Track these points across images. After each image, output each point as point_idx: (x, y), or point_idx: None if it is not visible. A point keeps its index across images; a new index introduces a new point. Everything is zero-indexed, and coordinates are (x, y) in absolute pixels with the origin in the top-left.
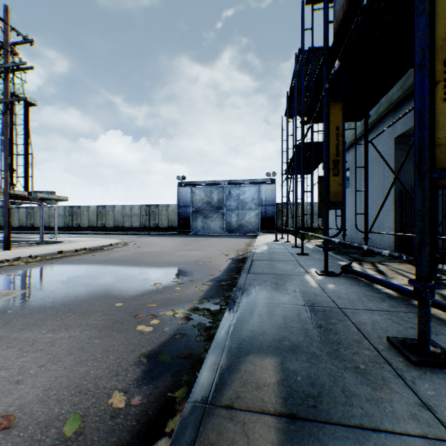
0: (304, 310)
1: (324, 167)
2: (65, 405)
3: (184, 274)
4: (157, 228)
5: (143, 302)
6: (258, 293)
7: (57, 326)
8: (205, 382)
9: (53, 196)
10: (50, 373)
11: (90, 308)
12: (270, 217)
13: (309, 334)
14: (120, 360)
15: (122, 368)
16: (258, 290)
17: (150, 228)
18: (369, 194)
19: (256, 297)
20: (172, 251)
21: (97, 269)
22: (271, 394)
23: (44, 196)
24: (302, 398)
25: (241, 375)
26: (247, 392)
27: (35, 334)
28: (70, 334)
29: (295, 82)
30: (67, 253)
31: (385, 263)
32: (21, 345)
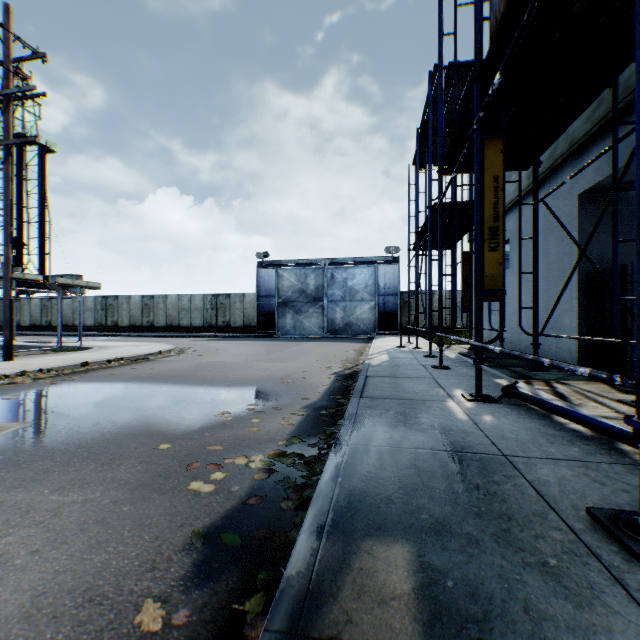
0: (449, 459)
1: (475, 238)
2: (63, 625)
3: (265, 398)
4: (228, 328)
5: (201, 443)
6: (376, 429)
7: (67, 482)
8: (294, 591)
9: (79, 281)
10: (47, 565)
11: (122, 452)
12: (392, 311)
13: (461, 500)
14: (161, 542)
15: (163, 557)
16: (377, 425)
17: (217, 327)
18: (539, 278)
19: (374, 437)
20: (248, 362)
21: (137, 389)
22: (404, 616)
23: (67, 281)
24: (457, 623)
25: (353, 578)
26: (363, 611)
27: (32, 495)
28: (85, 495)
29: (429, 114)
30: (96, 365)
31: (566, 381)
32: (8, 515)
